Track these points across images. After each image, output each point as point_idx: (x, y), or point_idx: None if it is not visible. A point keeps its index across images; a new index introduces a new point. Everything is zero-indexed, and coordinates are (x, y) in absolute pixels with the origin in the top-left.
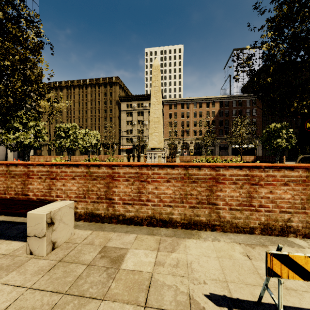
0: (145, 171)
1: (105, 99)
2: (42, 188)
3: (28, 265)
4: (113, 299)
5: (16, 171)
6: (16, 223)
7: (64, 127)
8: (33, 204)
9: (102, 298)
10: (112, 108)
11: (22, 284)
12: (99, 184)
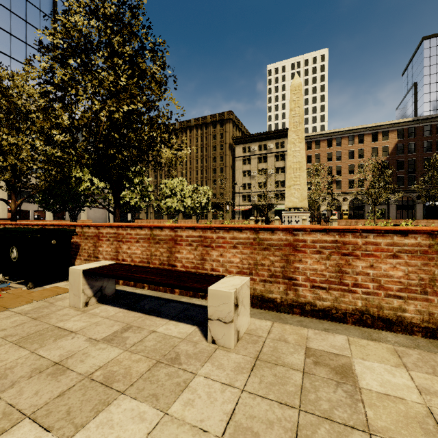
0: (350, 239)
1: (214, 143)
2: (193, 258)
3: (220, 358)
4: (388, 437)
5: (161, 236)
6: (166, 299)
7: (170, 183)
8: (201, 278)
9: (368, 431)
10: (223, 154)
11: (229, 382)
12: (272, 256)
